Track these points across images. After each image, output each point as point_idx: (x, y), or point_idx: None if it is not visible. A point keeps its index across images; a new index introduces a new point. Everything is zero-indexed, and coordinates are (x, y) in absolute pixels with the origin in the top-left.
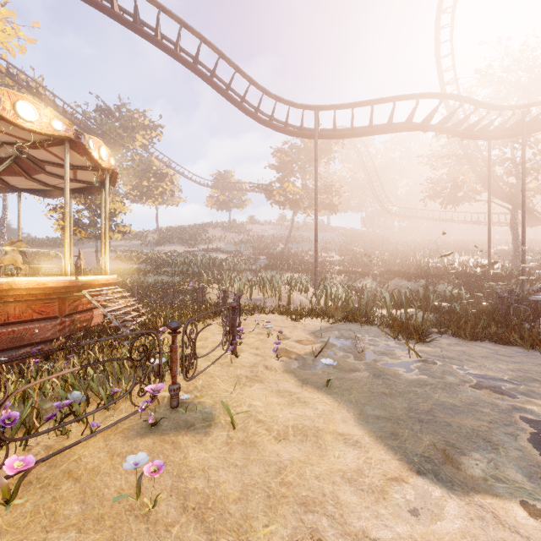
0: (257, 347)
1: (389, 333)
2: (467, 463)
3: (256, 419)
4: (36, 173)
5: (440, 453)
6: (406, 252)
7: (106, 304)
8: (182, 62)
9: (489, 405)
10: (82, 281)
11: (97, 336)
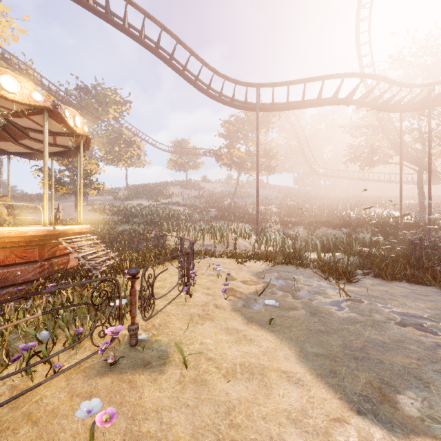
0: (208, 287)
1: (320, 274)
2: (402, 402)
3: (207, 357)
4: (22, 139)
5: (377, 392)
6: (331, 205)
7: (80, 250)
8: (146, 47)
9: (415, 342)
10: (59, 231)
11: (72, 276)
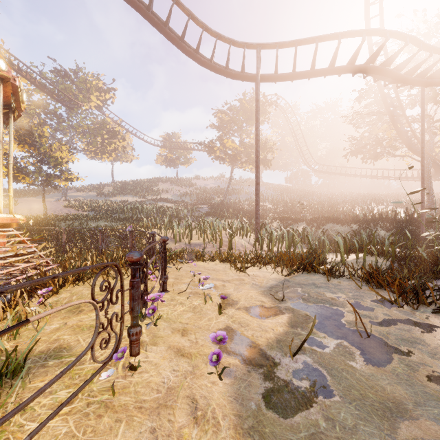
0: (184, 328)
1: (370, 290)
2: None
3: None
4: None
5: None
6: (330, 202)
7: None
8: None
9: None
10: None
11: None
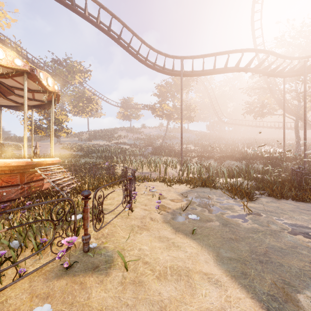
0: (145, 204)
1: (228, 194)
2: (303, 301)
3: (144, 261)
4: (9, 95)
5: (281, 291)
6: (233, 144)
7: (51, 176)
8: (101, 30)
9: (305, 248)
10: (35, 162)
11: (45, 196)
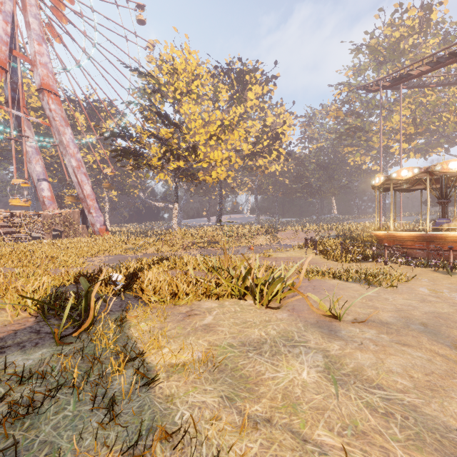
0: None
1: None
2: None
3: None
4: None
5: None
6: None
7: None
8: None
9: None
10: None
11: None
